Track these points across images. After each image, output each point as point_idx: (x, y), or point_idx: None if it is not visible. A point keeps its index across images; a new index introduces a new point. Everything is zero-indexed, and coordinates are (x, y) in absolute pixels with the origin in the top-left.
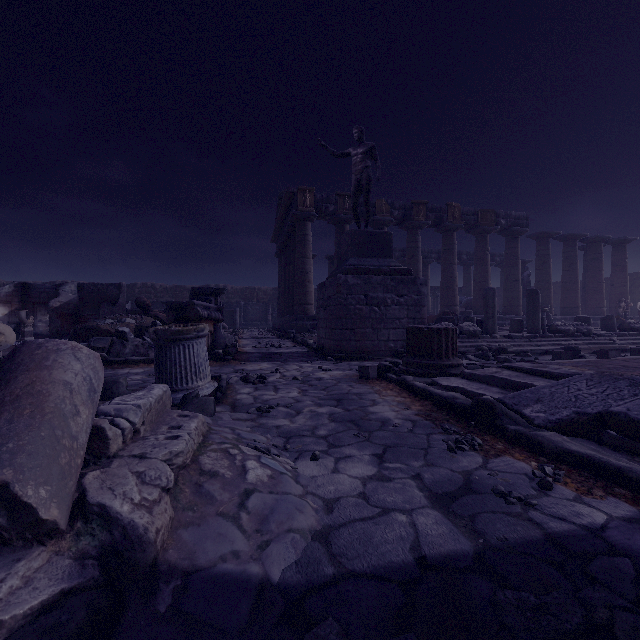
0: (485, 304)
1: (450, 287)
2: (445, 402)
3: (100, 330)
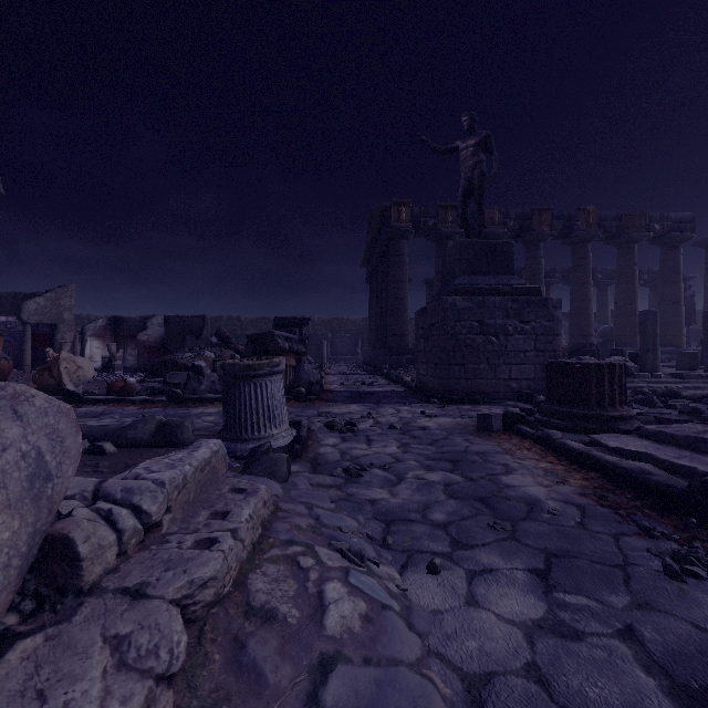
0: (642, 332)
1: (583, 312)
2: (628, 478)
3: (177, 364)
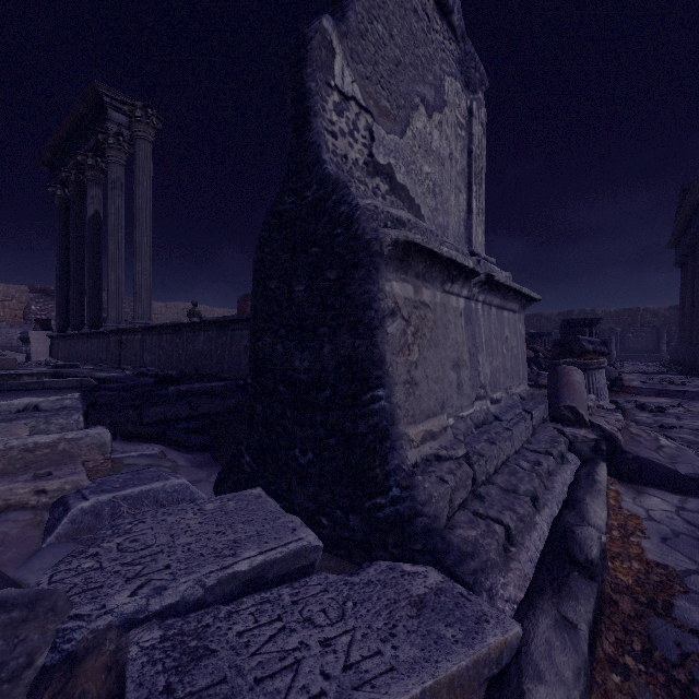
0: None
1: None
2: None
3: None
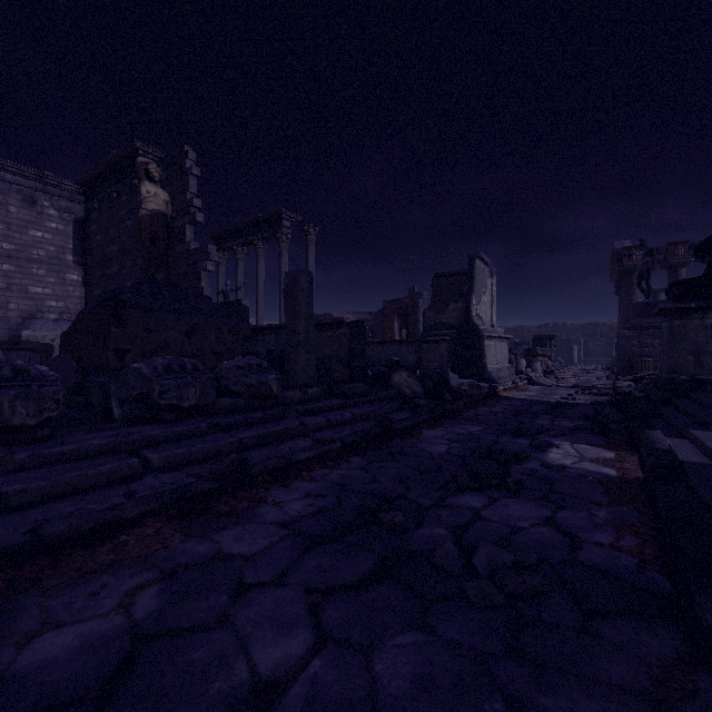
0: None
1: None
2: None
3: None
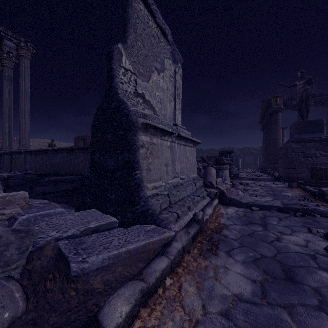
0: None
1: None
2: (312, 192)
3: None
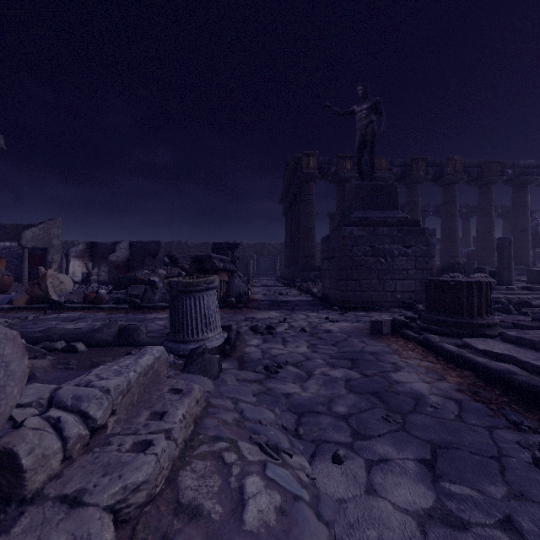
0: (499, 254)
1: (451, 238)
2: (497, 377)
3: (137, 279)
